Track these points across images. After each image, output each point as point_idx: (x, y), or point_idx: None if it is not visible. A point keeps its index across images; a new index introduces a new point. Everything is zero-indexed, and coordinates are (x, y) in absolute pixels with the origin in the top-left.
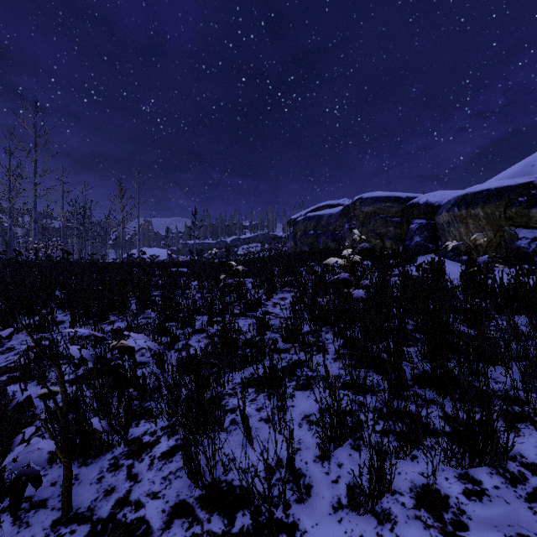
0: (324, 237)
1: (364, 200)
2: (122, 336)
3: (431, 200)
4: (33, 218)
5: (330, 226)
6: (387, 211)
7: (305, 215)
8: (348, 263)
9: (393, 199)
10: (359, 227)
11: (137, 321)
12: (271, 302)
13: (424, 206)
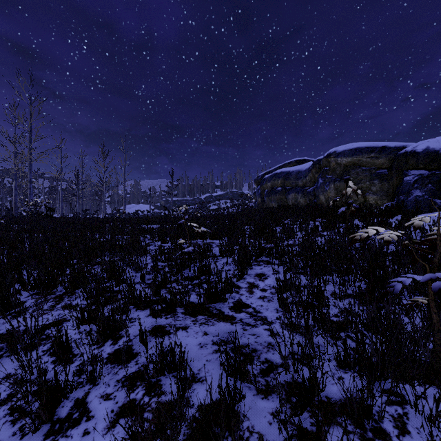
0: (293, 193)
1: (343, 152)
2: (4, 352)
3: (434, 147)
4: (29, 179)
5: (299, 182)
6: (371, 163)
7: (272, 172)
8: (437, 245)
9: (379, 149)
10: (337, 182)
11: (35, 324)
12: (245, 282)
13: (425, 154)
